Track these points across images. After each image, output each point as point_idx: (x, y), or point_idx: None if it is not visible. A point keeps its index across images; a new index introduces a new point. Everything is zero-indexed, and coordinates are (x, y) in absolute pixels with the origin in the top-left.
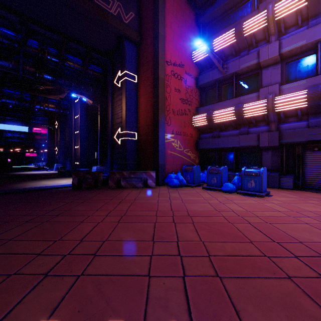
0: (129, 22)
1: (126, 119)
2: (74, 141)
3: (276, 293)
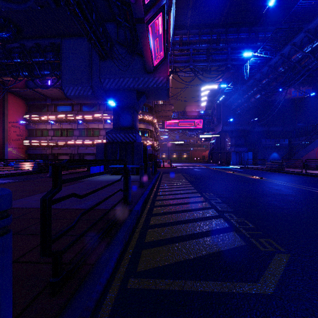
0: None
1: None
2: None
3: None
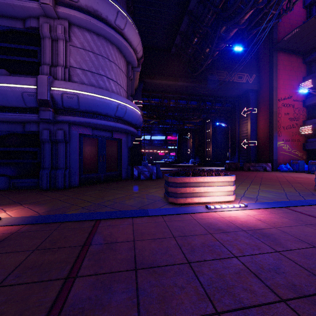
0: (252, 81)
1: (250, 134)
2: (206, 146)
3: (308, 181)
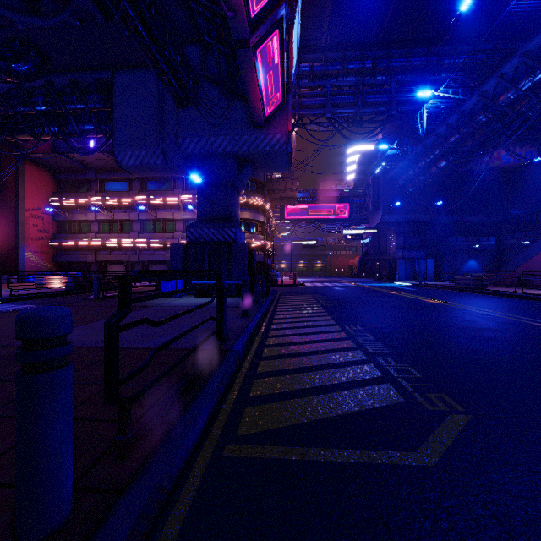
0: None
1: None
2: None
3: None
